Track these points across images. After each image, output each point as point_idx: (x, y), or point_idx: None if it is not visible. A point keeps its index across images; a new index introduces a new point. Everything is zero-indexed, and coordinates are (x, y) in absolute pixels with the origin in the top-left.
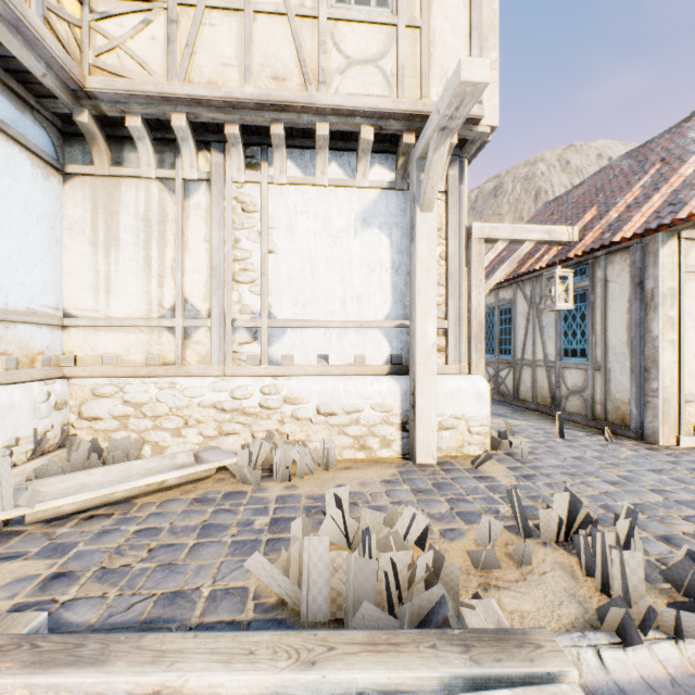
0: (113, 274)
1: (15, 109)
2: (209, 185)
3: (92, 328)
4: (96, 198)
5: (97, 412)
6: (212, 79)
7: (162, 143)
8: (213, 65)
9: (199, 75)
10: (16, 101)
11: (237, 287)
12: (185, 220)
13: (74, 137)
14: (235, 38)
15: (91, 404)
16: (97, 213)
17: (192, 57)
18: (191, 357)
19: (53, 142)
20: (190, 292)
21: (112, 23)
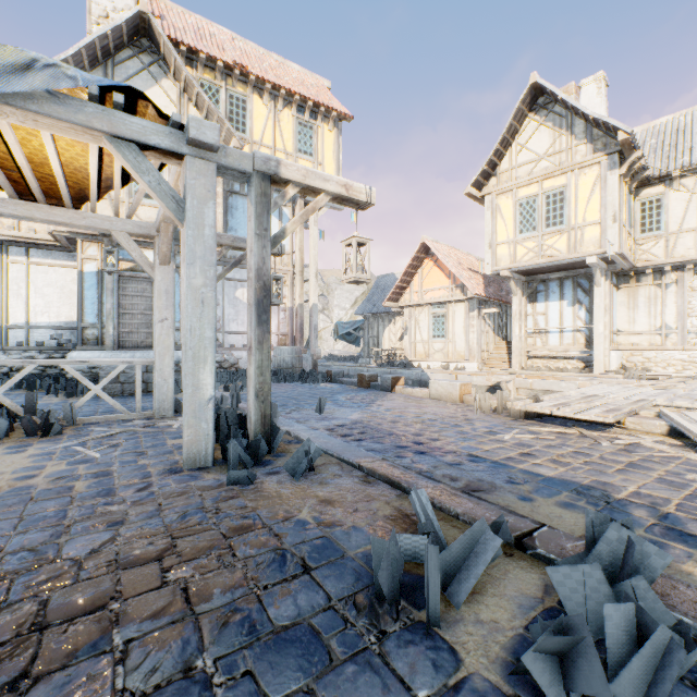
0: (635, 317)
1: (613, 277)
2: (675, 283)
3: (627, 335)
4: (628, 294)
5: (632, 360)
6: (682, 255)
7: (655, 272)
8: (683, 250)
9: (677, 254)
10: (613, 275)
11: (689, 318)
12: (664, 297)
13: (620, 276)
14: (692, 239)
15: (630, 358)
16: (629, 298)
17: (674, 249)
18: (667, 344)
19: (616, 280)
20: (667, 321)
21: (643, 246)
